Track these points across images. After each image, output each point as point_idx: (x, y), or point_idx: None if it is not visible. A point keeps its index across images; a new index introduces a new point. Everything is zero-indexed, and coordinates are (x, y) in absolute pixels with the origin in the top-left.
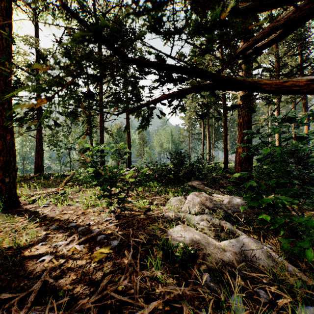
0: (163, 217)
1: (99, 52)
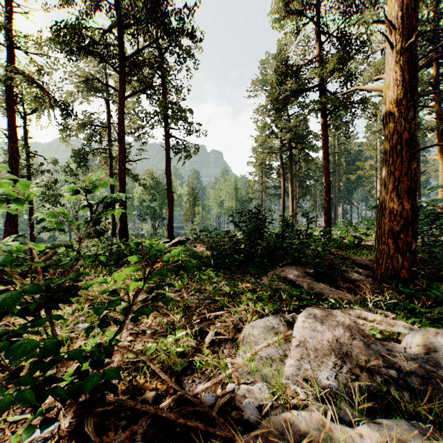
0: (234, 407)
1: (118, 45)
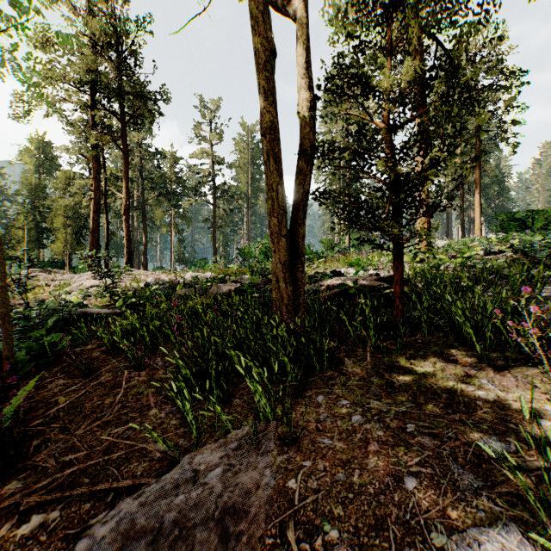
0: None
1: None
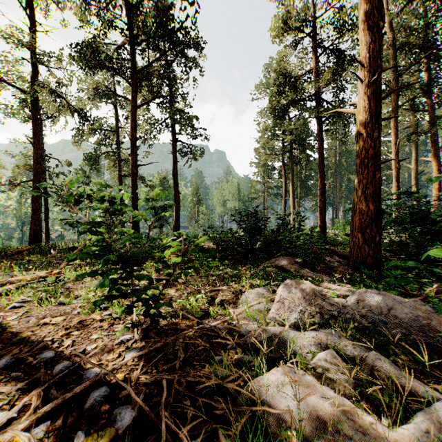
0: (235, 331)
1: (131, 59)
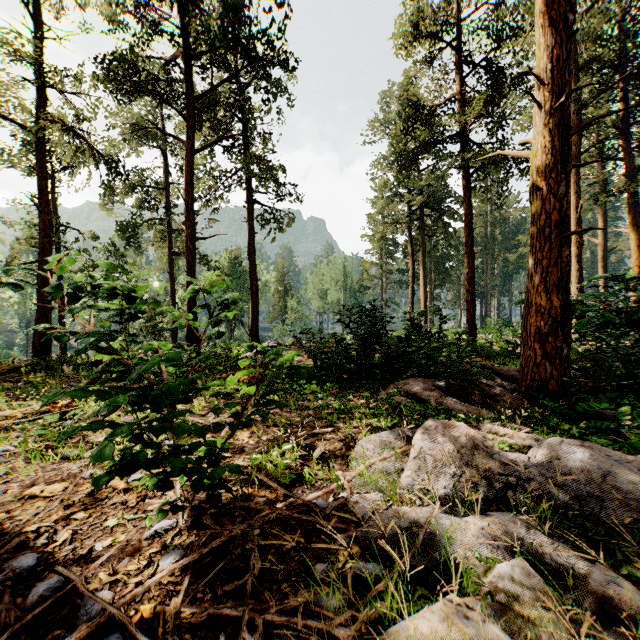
0: (347, 511)
1: (185, 81)
